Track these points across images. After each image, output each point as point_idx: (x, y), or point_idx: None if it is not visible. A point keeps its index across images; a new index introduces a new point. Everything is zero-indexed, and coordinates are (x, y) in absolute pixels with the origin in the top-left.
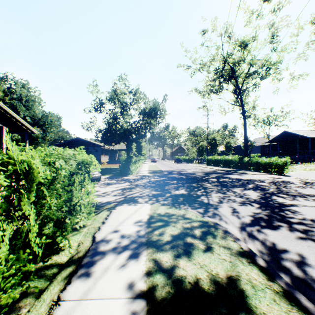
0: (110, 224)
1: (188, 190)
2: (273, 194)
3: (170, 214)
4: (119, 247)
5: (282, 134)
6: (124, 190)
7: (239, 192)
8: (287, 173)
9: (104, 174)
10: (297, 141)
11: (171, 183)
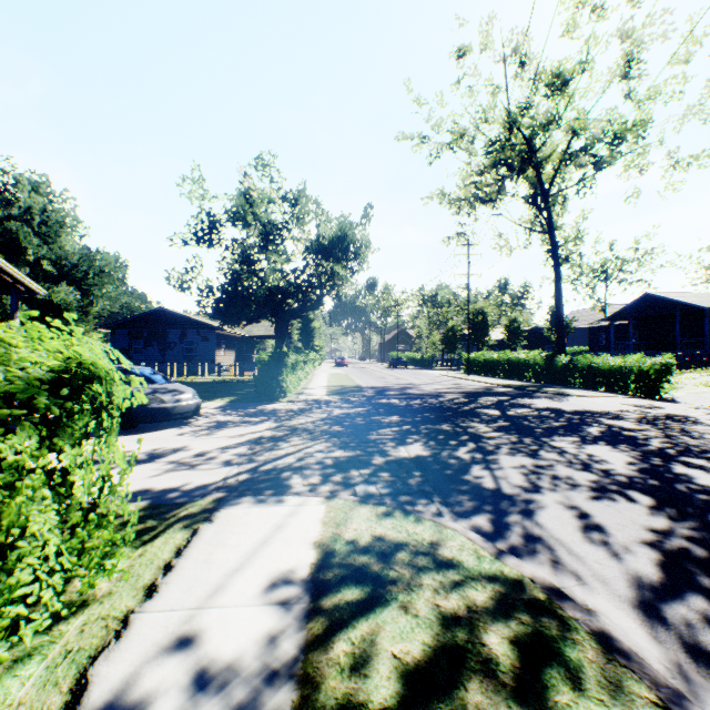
0: (170, 600)
1: (433, 444)
2: (669, 456)
3: (388, 543)
4: None
5: (640, 301)
6: (258, 444)
7: (574, 450)
8: (668, 394)
9: (217, 397)
10: (676, 316)
11: (385, 424)
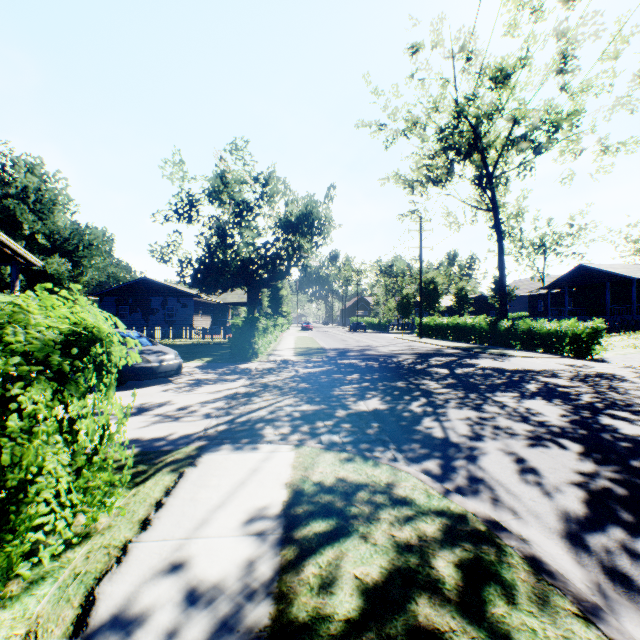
0: (162, 532)
1: (389, 399)
2: (597, 409)
3: (350, 484)
4: None
5: (574, 272)
6: (234, 399)
7: (514, 404)
8: (599, 355)
9: (195, 357)
10: (606, 285)
11: (346, 381)
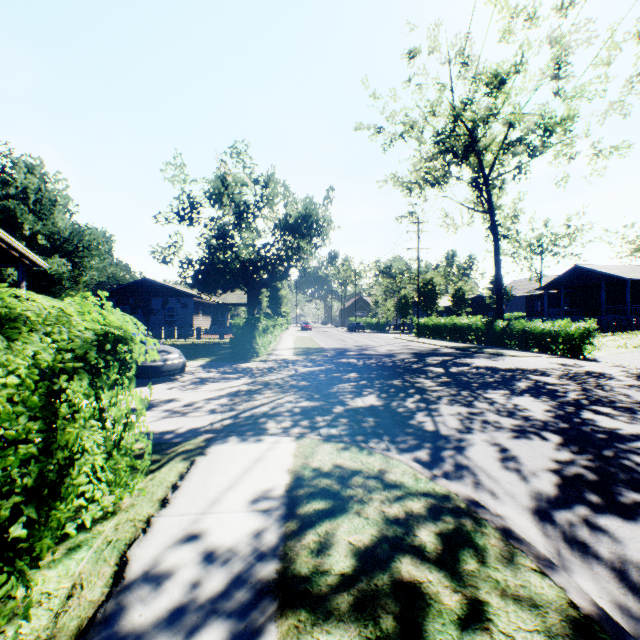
0: (180, 509)
1: (385, 396)
2: (581, 405)
3: (346, 470)
4: (192, 606)
5: (570, 273)
6: (237, 397)
7: (503, 401)
8: (591, 354)
9: (197, 357)
10: (601, 286)
11: (344, 380)
